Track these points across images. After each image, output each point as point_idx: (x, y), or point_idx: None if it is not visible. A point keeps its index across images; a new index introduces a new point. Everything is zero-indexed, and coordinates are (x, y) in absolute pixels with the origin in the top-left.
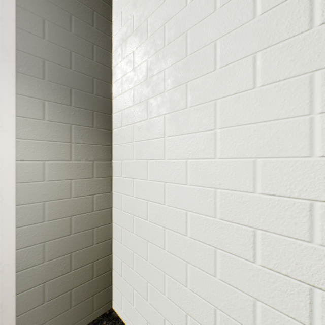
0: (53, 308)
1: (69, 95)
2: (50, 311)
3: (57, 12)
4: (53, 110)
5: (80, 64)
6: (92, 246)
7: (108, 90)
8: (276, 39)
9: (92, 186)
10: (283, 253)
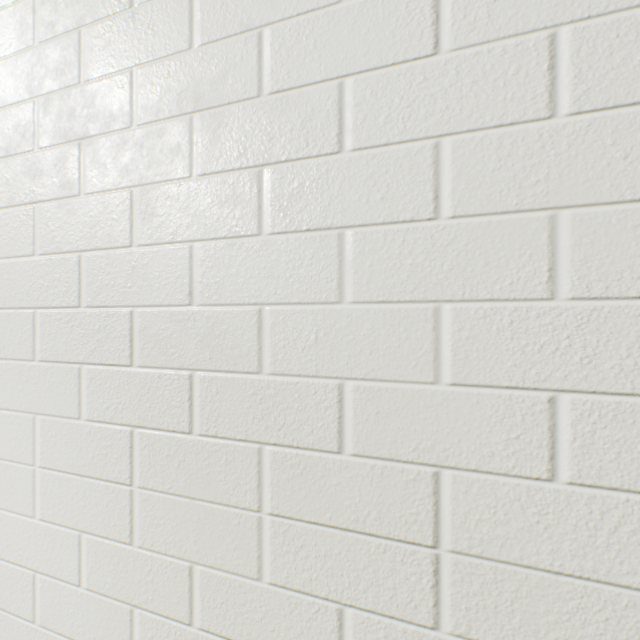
0: None
1: None
2: None
3: None
4: None
5: None
6: None
7: None
8: (12, 353)
9: None
10: (17, 638)
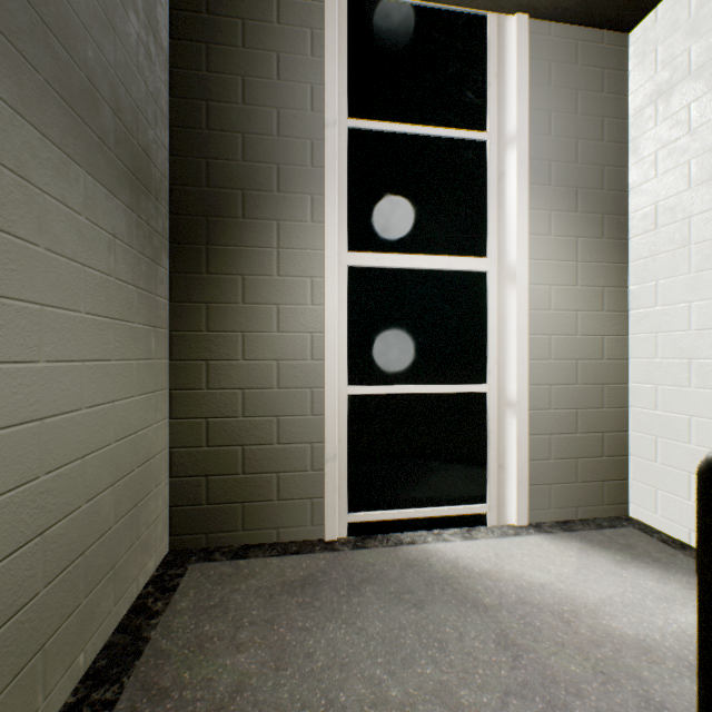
0: (558, 471)
1: (574, 199)
2: (555, 472)
3: (561, 97)
4: (557, 222)
5: (586, 153)
6: (601, 409)
7: (623, 179)
8: None
9: (601, 323)
10: None
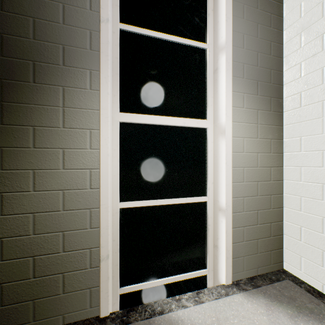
0: (248, 248)
1: (256, 87)
2: (246, 249)
3: (249, 26)
4: (247, 100)
5: (262, 61)
6: (270, 209)
7: (280, 78)
8: None
9: (270, 159)
10: None
